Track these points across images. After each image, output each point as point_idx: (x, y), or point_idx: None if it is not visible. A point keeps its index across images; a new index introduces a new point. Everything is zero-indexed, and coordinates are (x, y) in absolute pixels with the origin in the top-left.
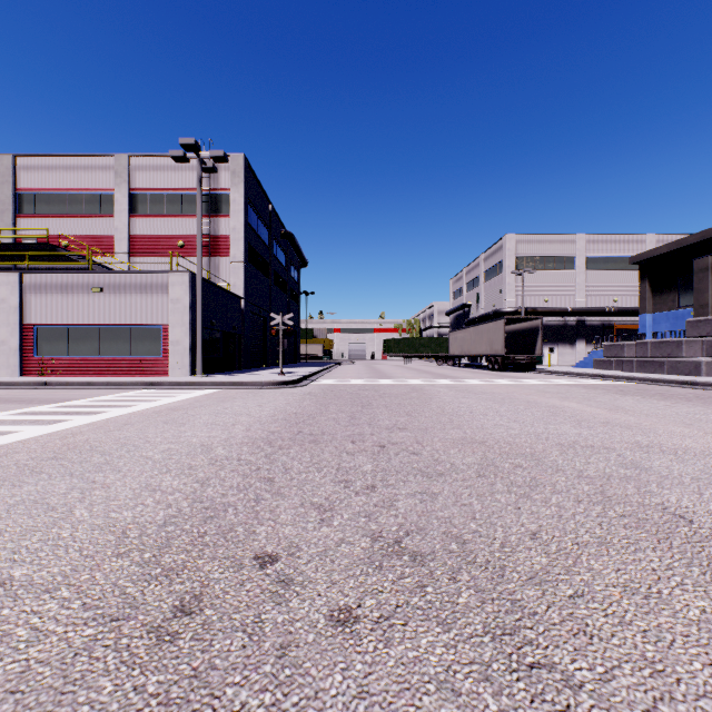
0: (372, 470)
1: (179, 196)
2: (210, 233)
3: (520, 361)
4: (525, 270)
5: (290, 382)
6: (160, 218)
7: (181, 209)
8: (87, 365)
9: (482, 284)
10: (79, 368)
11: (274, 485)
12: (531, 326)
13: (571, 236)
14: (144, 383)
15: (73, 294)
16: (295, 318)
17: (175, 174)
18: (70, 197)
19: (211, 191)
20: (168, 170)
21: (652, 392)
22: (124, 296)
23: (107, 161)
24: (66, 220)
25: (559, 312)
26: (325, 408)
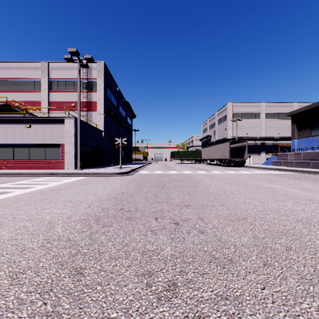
0: (171, 254)
1: (72, 82)
2: (88, 100)
3: (237, 161)
4: (237, 119)
5: (124, 172)
6: (63, 92)
7: (74, 88)
8: (23, 164)
9: (216, 126)
10: (19, 165)
11: (80, 282)
12: (242, 145)
13: (258, 103)
14: (48, 173)
15: (16, 128)
16: (130, 142)
17: (70, 71)
18: (19, 82)
19: (88, 80)
20: (67, 69)
21: (312, 178)
22: (41, 129)
23: (37, 65)
24: (17, 93)
25: (253, 138)
26: (140, 189)
